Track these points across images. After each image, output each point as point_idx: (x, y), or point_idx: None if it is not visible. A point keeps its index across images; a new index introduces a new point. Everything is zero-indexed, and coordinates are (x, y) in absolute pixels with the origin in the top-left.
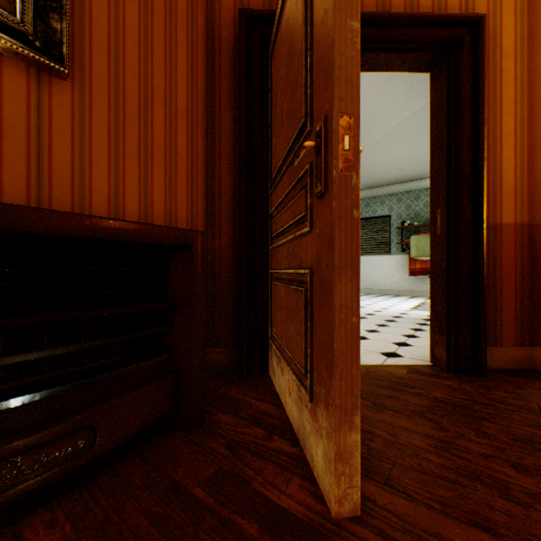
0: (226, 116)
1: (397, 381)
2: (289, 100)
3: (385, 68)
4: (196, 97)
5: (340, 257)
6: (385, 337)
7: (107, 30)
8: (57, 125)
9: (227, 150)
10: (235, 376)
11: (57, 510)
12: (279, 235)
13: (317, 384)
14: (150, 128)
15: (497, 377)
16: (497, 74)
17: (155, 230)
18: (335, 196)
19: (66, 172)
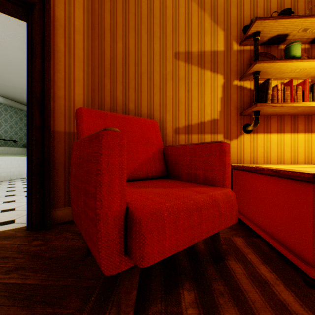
0: None
1: None
2: None
3: None
4: None
5: None
6: None
7: None
8: None
9: None
10: None
11: None
12: None
13: None
14: None
15: (59, 227)
16: (72, 41)
17: None
18: None
19: None
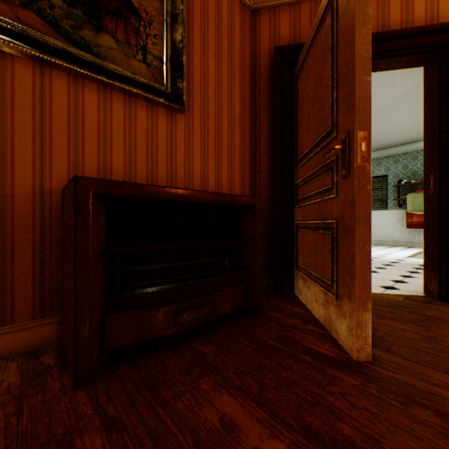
0: (264, 118)
1: (394, 304)
2: (316, 112)
3: (384, 68)
4: (244, 108)
5: (358, 212)
6: (383, 276)
7: (200, 79)
8: (178, 140)
9: (264, 141)
10: (271, 293)
11: (202, 340)
12: (305, 198)
13: (341, 287)
14: (220, 133)
15: None
16: None
17: (238, 198)
18: (355, 178)
19: (182, 166)
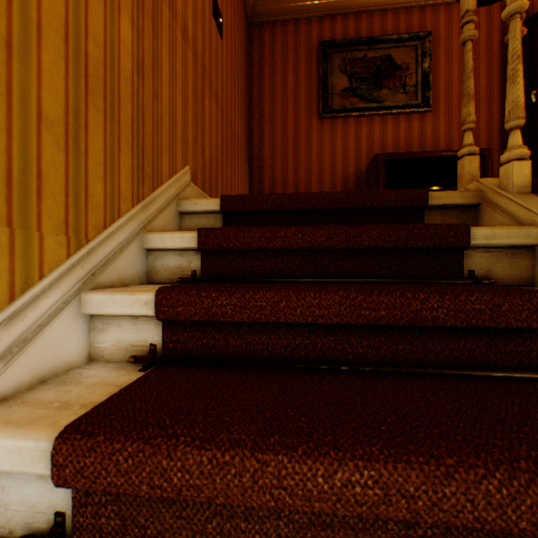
0: None
1: None
2: None
3: None
4: (491, 86)
5: None
6: None
7: (444, 84)
8: (426, 130)
9: None
10: None
11: None
12: None
13: None
14: None
15: None
16: None
17: None
18: None
19: (429, 147)
